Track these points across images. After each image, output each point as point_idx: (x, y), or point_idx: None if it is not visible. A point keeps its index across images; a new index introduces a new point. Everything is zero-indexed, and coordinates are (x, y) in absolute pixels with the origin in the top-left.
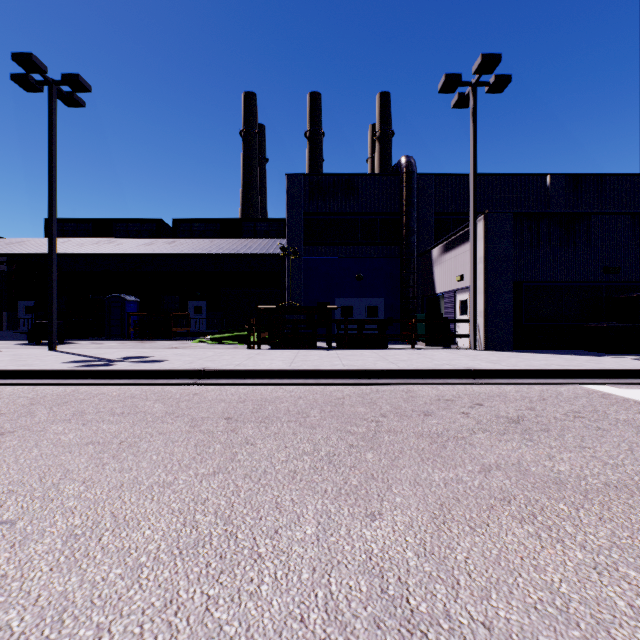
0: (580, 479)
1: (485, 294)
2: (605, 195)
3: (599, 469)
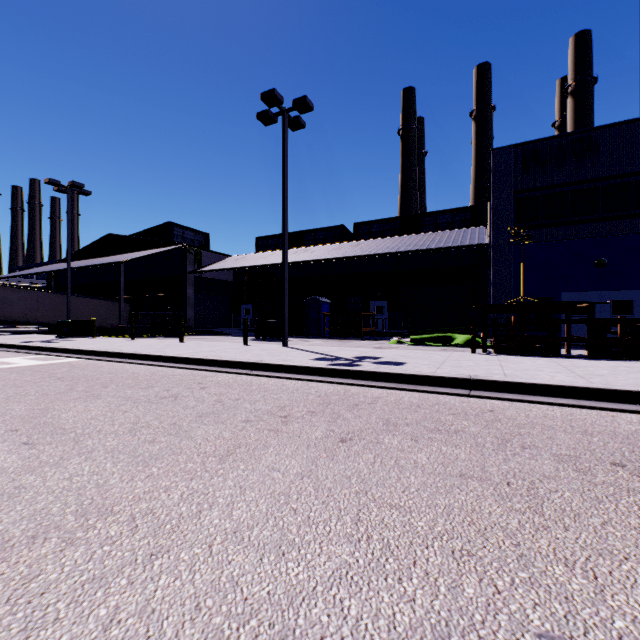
0: None
1: None
2: None
3: None
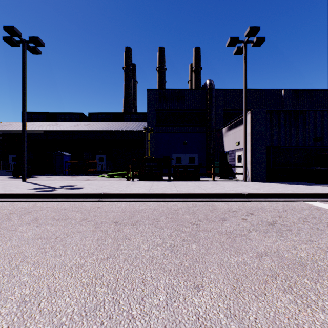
0: (313, 262)
1: (251, 152)
2: (312, 100)
3: (323, 255)
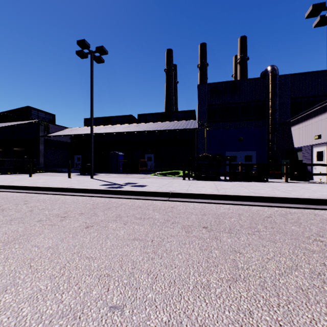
0: None
1: None
2: None
3: None
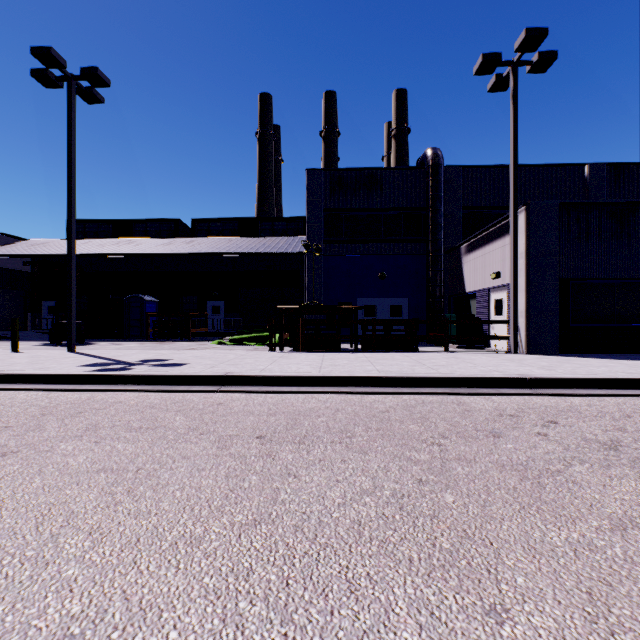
0: None
1: (527, 292)
2: None
3: None
